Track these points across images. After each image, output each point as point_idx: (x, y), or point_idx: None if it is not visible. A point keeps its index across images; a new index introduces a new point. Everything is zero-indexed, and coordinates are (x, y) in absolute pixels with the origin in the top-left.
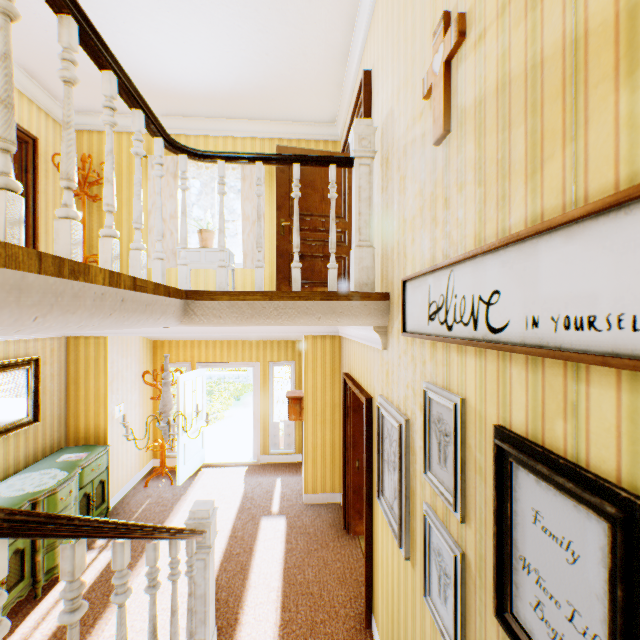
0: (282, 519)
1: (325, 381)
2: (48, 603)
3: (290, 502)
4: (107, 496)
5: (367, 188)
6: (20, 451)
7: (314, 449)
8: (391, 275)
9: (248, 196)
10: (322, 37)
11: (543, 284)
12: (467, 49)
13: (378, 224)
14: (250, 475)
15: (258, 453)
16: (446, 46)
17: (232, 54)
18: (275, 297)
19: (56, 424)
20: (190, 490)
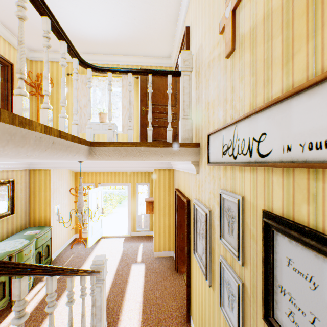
0: (143, 265)
1: (165, 193)
2: None
3: (147, 256)
4: (50, 253)
5: (188, 87)
6: (4, 229)
7: (159, 228)
8: (201, 133)
9: (125, 95)
10: (164, 9)
11: (294, 125)
12: (245, 1)
13: (194, 107)
14: (126, 242)
15: (130, 230)
16: (233, 1)
17: (116, 19)
18: (138, 145)
19: (23, 215)
20: (94, 250)
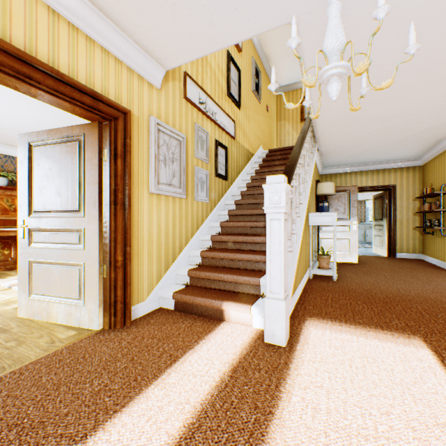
0: None
1: None
2: None
3: None
4: None
5: None
6: None
7: None
8: None
9: None
10: None
11: (222, 118)
12: None
13: None
14: None
15: None
16: None
17: None
18: None
19: None
20: None
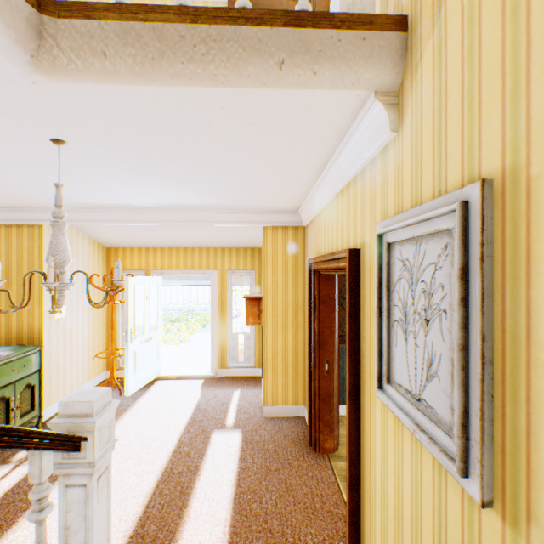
0: (237, 433)
1: (287, 278)
2: None
3: (247, 415)
4: (38, 403)
5: None
6: None
7: (274, 355)
8: None
9: None
10: None
11: None
12: None
13: None
14: (206, 387)
15: (216, 366)
16: None
17: None
18: (202, 18)
19: None
20: (139, 401)
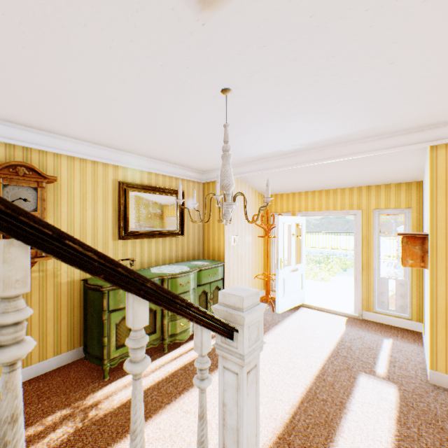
0: (390, 387)
1: None
2: (166, 358)
3: (403, 371)
4: None
5: None
6: (172, 252)
7: None
8: None
9: None
10: None
11: None
12: None
13: None
14: (348, 326)
15: (359, 307)
16: None
17: None
18: None
19: (196, 242)
20: (286, 320)
